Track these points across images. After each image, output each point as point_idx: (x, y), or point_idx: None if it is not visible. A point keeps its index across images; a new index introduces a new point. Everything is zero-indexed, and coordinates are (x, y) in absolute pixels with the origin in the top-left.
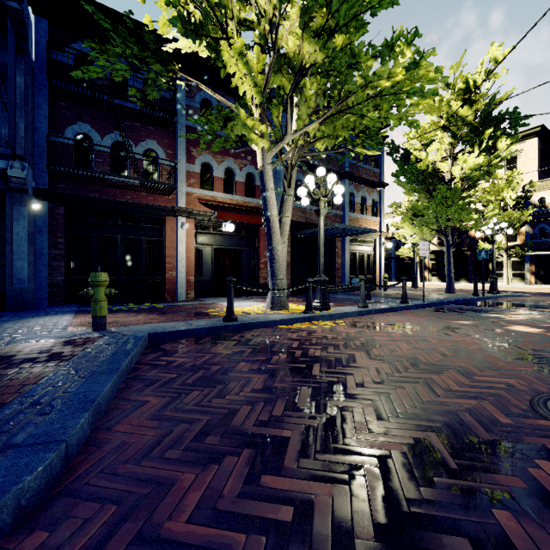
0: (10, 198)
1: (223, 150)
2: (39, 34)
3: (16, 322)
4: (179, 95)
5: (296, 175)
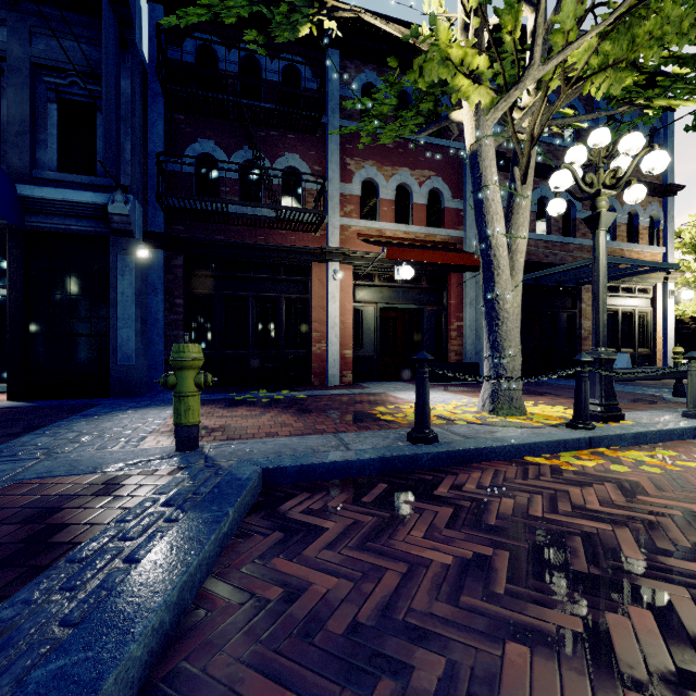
0: (114, 245)
1: (393, 158)
2: (154, 27)
3: (96, 419)
4: (330, 83)
5: None
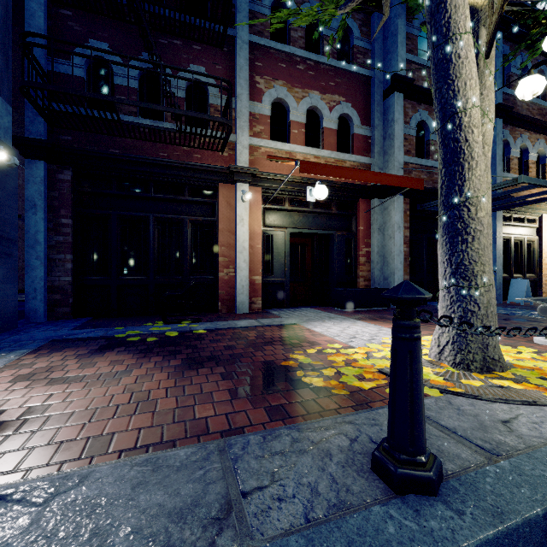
0: None
1: (303, 80)
2: None
3: None
4: None
5: (417, 114)
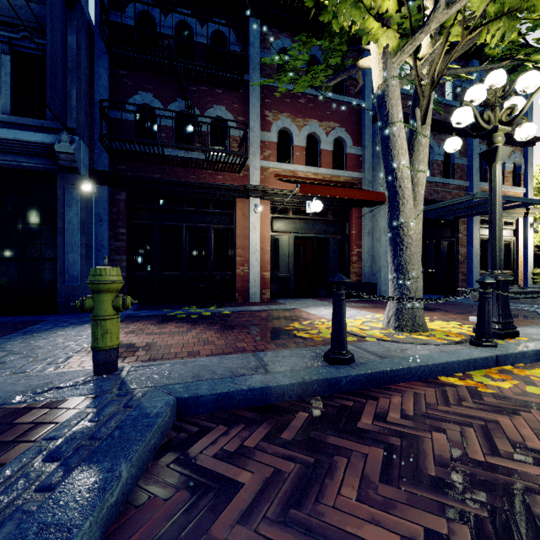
0: (62, 180)
1: (304, 112)
2: None
3: (33, 337)
4: (251, 47)
5: None
